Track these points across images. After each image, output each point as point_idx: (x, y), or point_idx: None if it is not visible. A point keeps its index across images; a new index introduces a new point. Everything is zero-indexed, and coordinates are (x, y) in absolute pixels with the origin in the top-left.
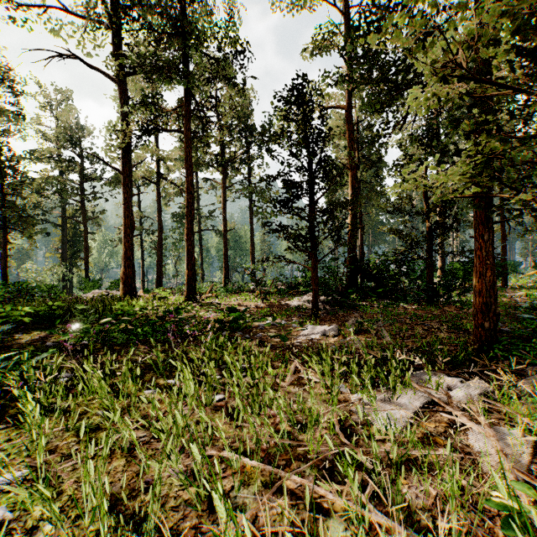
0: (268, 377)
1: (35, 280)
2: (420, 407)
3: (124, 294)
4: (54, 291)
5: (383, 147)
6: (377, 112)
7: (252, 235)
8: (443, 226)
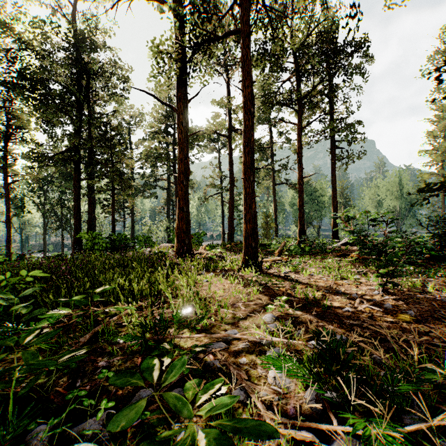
0: None
1: (149, 231)
2: None
3: (177, 252)
4: (148, 241)
5: None
6: None
7: (334, 182)
8: None
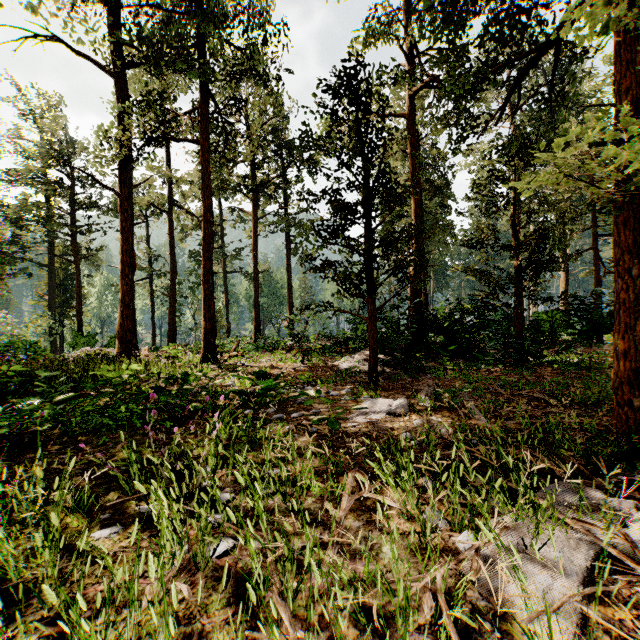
0: (310, 496)
1: (13, 335)
2: (589, 568)
3: (121, 354)
4: (35, 349)
5: (470, 149)
6: (465, 99)
7: (290, 278)
8: (538, 265)
